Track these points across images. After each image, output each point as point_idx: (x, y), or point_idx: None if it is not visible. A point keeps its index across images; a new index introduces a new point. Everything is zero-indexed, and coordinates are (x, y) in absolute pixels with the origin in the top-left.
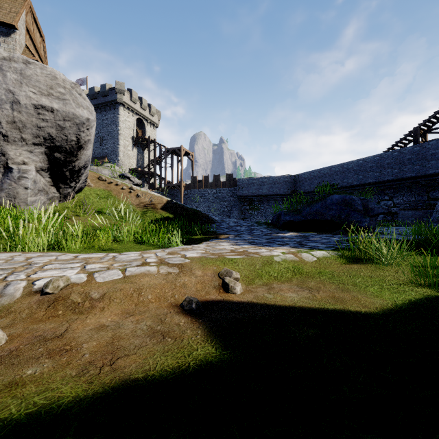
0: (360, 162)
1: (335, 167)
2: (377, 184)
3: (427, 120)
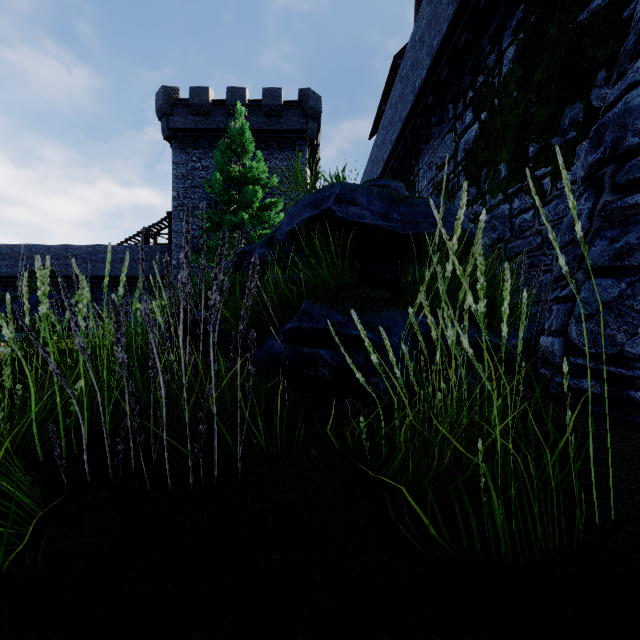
0: (90, 249)
1: (57, 248)
2: (110, 280)
3: (156, 224)
